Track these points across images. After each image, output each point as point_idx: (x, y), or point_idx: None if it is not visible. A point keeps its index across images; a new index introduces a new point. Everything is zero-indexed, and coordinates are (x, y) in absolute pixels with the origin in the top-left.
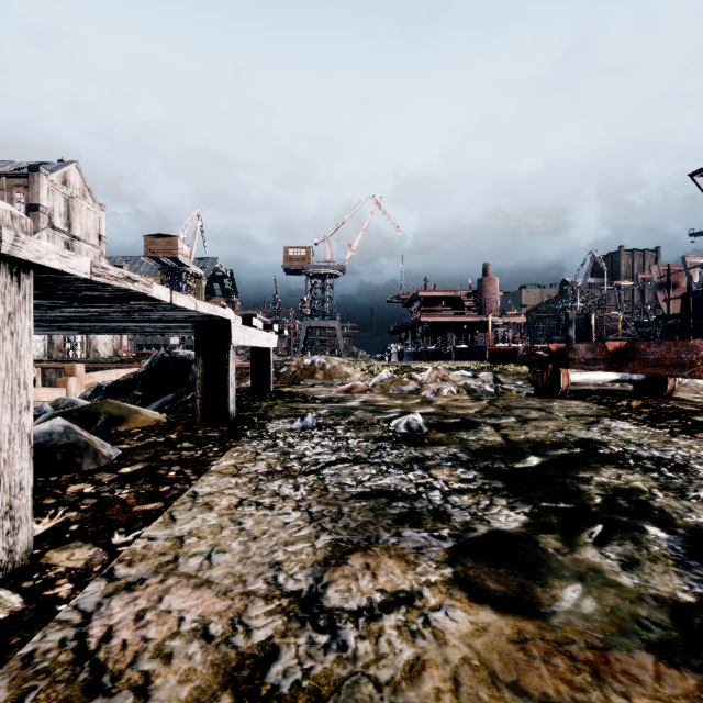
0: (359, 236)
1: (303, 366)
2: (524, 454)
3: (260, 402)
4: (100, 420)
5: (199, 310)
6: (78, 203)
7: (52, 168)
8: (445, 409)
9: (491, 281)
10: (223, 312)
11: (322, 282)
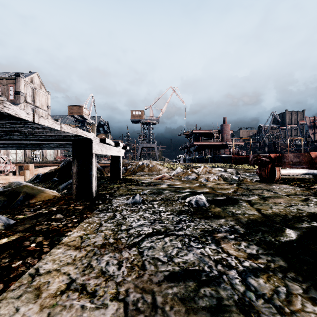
0: (165, 105)
1: (138, 165)
2: (280, 227)
3: (113, 185)
4: (19, 196)
5: (63, 130)
6: (38, 91)
7: (26, 75)
8: (214, 189)
9: (227, 125)
10: (85, 133)
11: (148, 127)
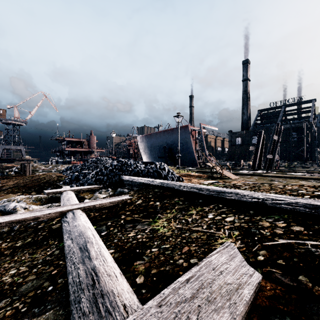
0: (35, 109)
1: None
2: None
3: None
4: (5, 172)
5: None
6: None
7: None
8: (60, 170)
9: (93, 137)
10: None
11: (12, 127)
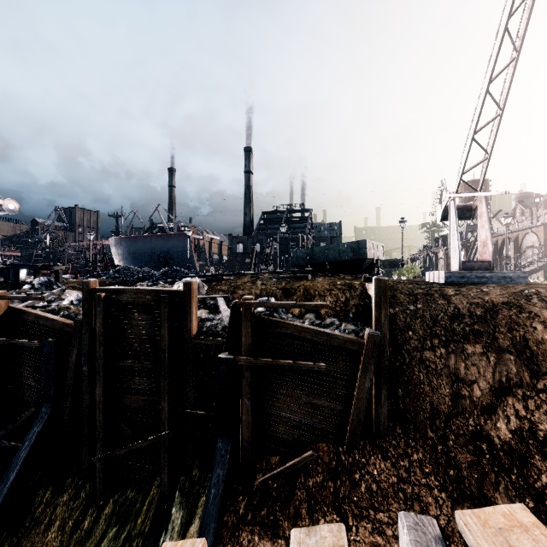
0: None
1: None
2: None
3: None
4: None
5: None
6: None
7: None
8: None
9: None
10: None
11: None
